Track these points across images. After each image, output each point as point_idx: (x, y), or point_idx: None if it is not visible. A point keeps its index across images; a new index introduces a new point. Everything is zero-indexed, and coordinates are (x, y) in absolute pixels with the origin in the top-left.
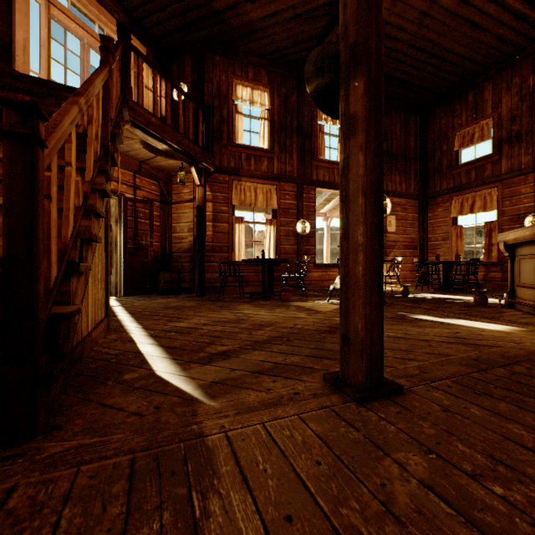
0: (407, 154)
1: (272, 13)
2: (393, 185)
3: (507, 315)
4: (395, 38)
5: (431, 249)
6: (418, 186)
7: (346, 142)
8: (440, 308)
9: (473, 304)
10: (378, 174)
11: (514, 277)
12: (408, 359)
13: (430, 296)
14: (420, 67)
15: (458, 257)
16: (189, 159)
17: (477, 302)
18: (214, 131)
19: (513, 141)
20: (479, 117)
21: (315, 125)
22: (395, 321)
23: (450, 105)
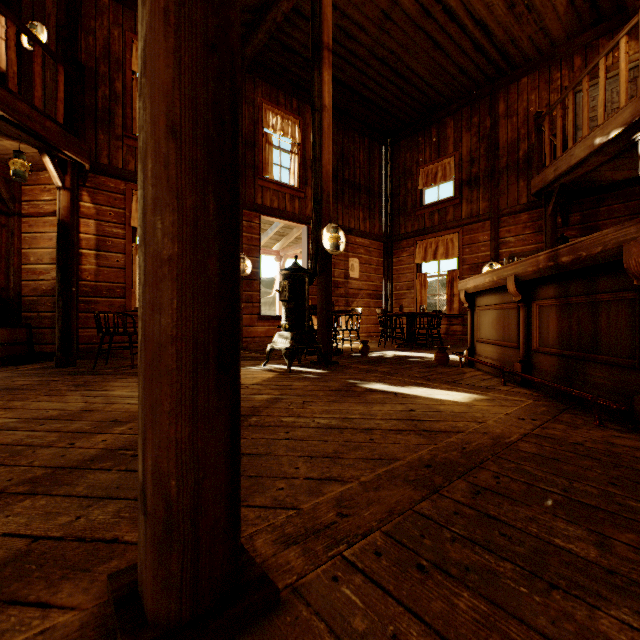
0: (371, 187)
1: None
2: (356, 222)
3: (468, 377)
4: (355, 38)
5: (396, 299)
6: (383, 227)
7: (143, 7)
8: (399, 371)
9: (435, 363)
10: (217, 95)
11: (474, 331)
12: (328, 480)
13: (392, 354)
14: (383, 84)
15: (422, 309)
16: (35, 140)
17: (439, 361)
18: (99, 111)
19: (473, 185)
20: (442, 155)
21: (260, 133)
22: (339, 395)
23: (415, 138)
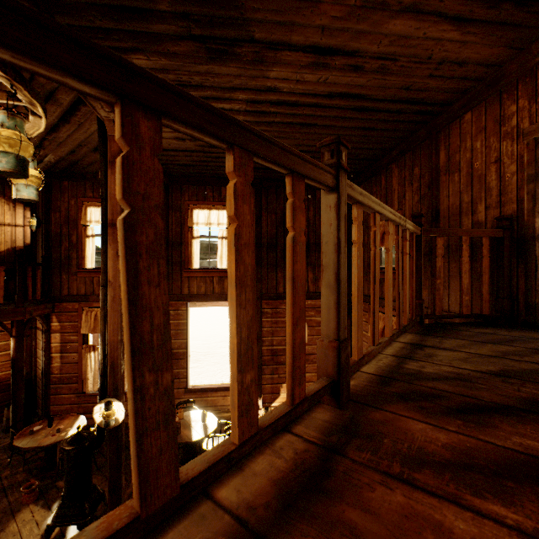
0: None
1: (72, 151)
2: None
3: None
4: None
5: None
6: None
7: None
8: None
9: None
10: None
11: None
12: None
13: None
14: None
15: None
16: None
17: None
18: (62, 259)
19: None
20: None
21: (186, 231)
22: None
23: (370, 184)
